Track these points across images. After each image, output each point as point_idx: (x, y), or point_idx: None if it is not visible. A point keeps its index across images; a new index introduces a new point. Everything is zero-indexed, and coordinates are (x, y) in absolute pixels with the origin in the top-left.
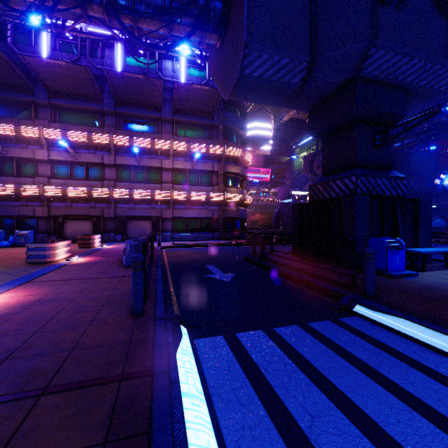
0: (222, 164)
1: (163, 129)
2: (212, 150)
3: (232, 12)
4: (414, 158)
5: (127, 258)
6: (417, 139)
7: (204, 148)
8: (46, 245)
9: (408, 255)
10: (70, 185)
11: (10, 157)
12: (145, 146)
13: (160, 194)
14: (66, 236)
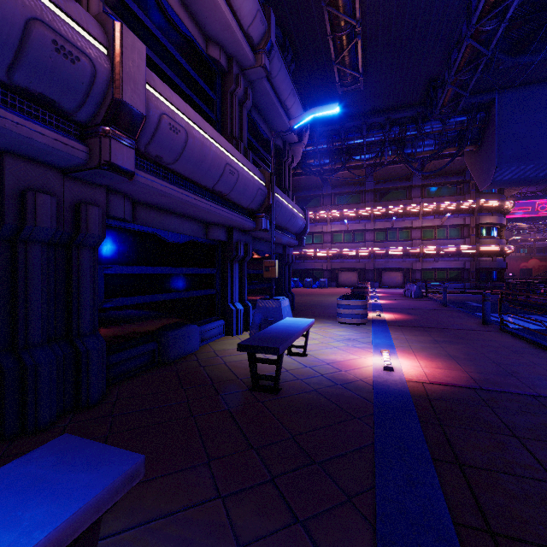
0: (475, 217)
1: (412, 195)
2: (463, 206)
3: (485, 138)
4: None
5: (414, 293)
6: None
7: (453, 205)
8: (366, 285)
9: None
10: (343, 247)
11: (309, 232)
12: (397, 212)
13: (411, 249)
14: (340, 283)
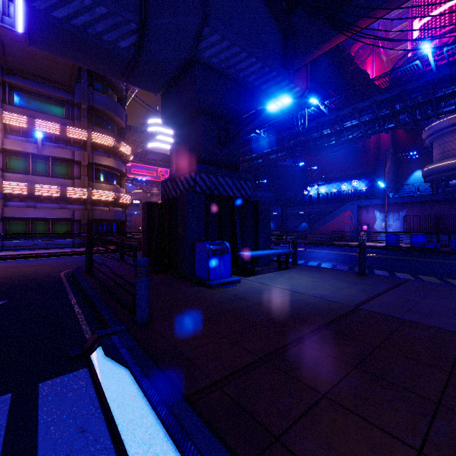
0: (87, 153)
1: None
2: (70, 133)
3: None
4: (289, 171)
5: None
6: (287, 153)
7: (56, 128)
8: None
9: (242, 259)
10: None
11: None
12: None
13: None
14: None
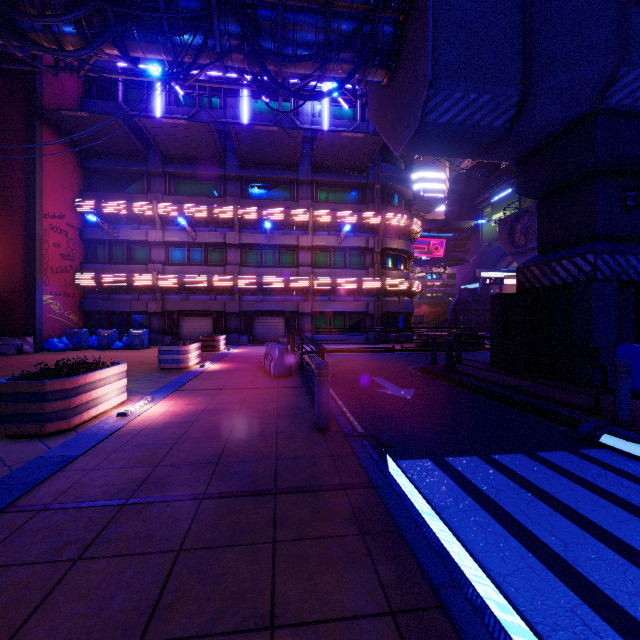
0: (380, 238)
1: (299, 195)
2: (365, 219)
3: (407, 39)
4: None
5: (275, 366)
6: None
7: (354, 216)
8: (180, 348)
9: None
10: (187, 273)
11: (120, 241)
12: (277, 219)
13: (296, 281)
14: (182, 336)
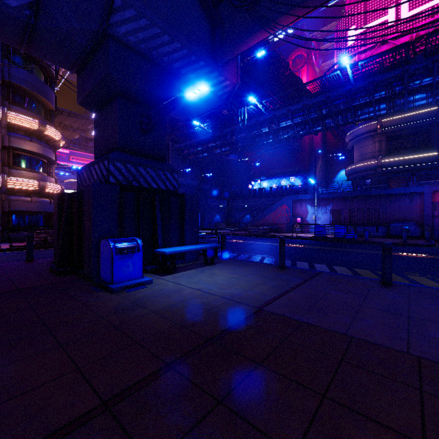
0: (1, 135)
1: None
2: None
3: None
4: (235, 166)
5: None
6: (230, 148)
7: None
8: None
9: (161, 256)
10: None
11: None
12: None
13: None
14: None
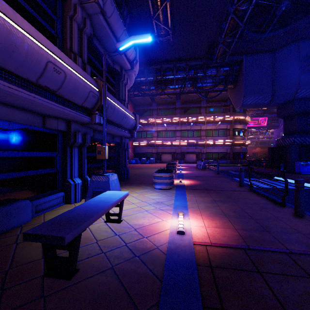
0: (232, 125)
1: (201, 111)
2: (226, 118)
3: (238, 80)
4: None
5: (202, 166)
6: None
7: (222, 118)
8: (176, 162)
9: None
10: (164, 140)
11: (144, 131)
12: (193, 120)
13: (200, 142)
14: (162, 160)
